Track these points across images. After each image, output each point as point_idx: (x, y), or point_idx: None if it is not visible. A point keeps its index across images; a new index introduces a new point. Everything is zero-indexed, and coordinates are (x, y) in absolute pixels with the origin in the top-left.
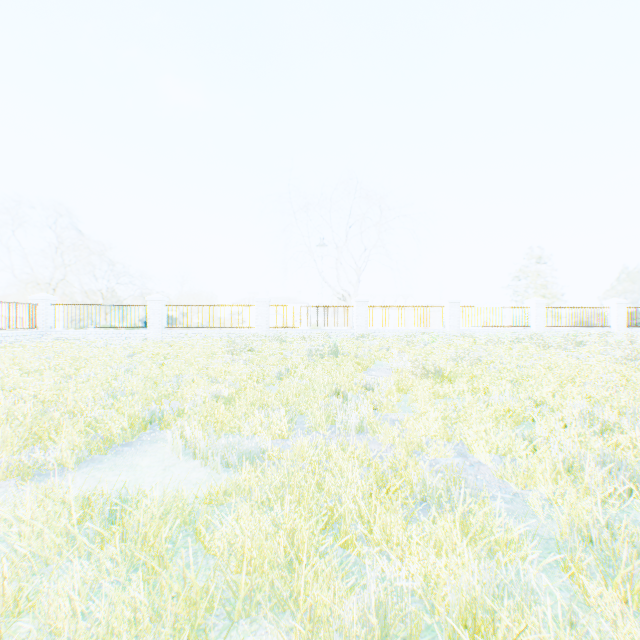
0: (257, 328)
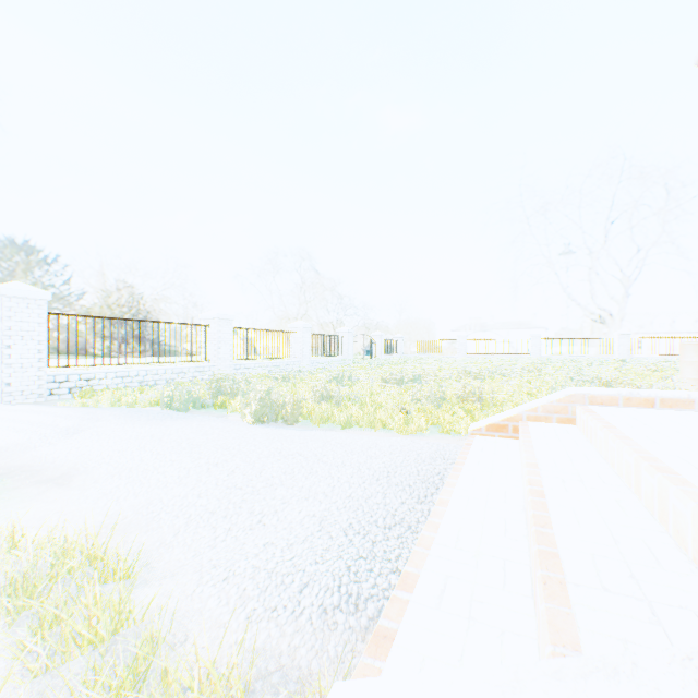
0: (531, 355)
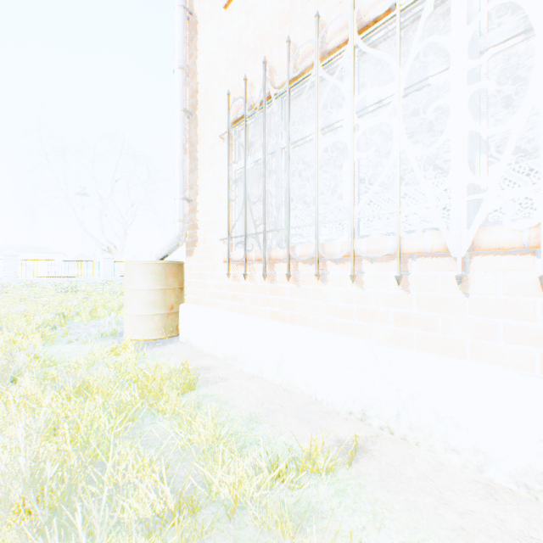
0: (5, 278)
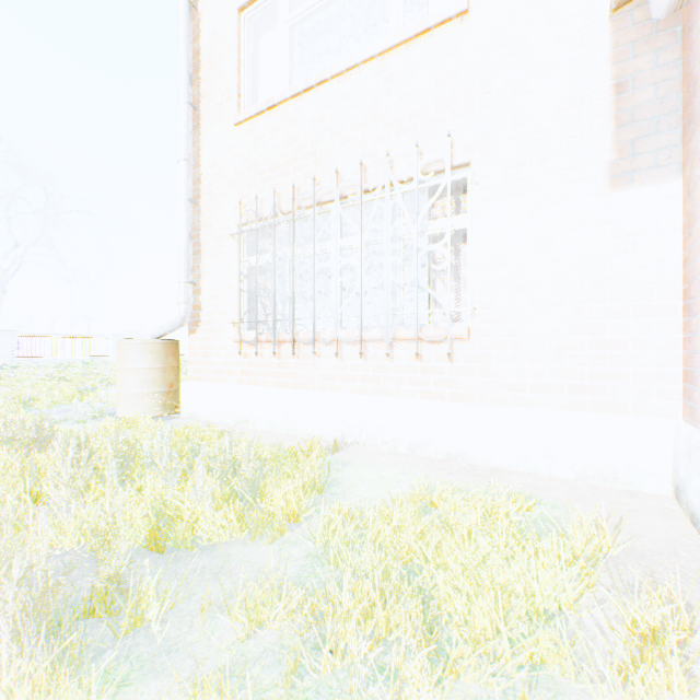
0: None
